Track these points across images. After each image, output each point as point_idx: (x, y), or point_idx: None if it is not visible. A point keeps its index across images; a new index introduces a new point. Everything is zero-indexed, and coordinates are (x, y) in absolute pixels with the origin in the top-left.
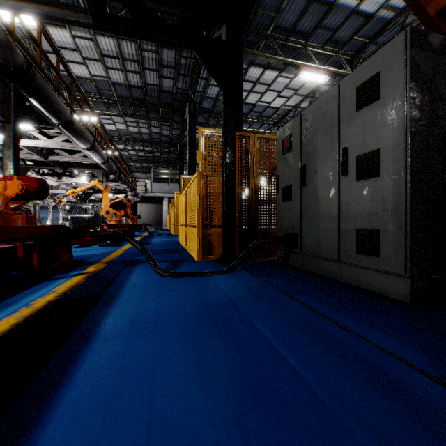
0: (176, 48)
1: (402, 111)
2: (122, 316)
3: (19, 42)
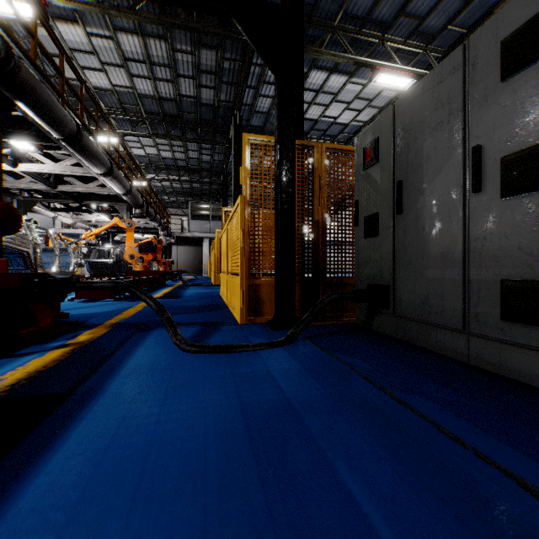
0: (217, 47)
1: None
2: (85, 447)
3: (2, 27)
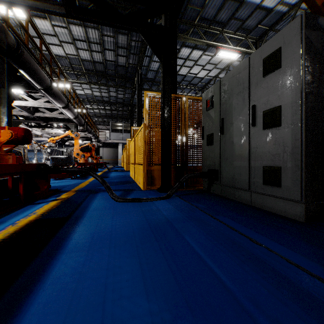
0: (128, 34)
1: (298, 76)
2: (85, 232)
3: (11, 28)
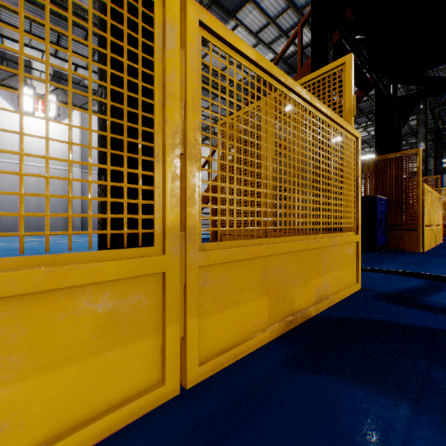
0: None
1: None
2: None
3: None
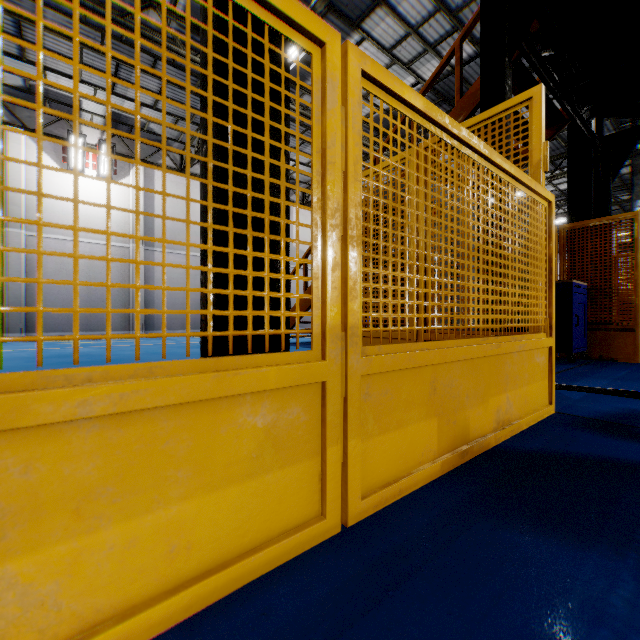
0: None
1: None
2: None
3: None
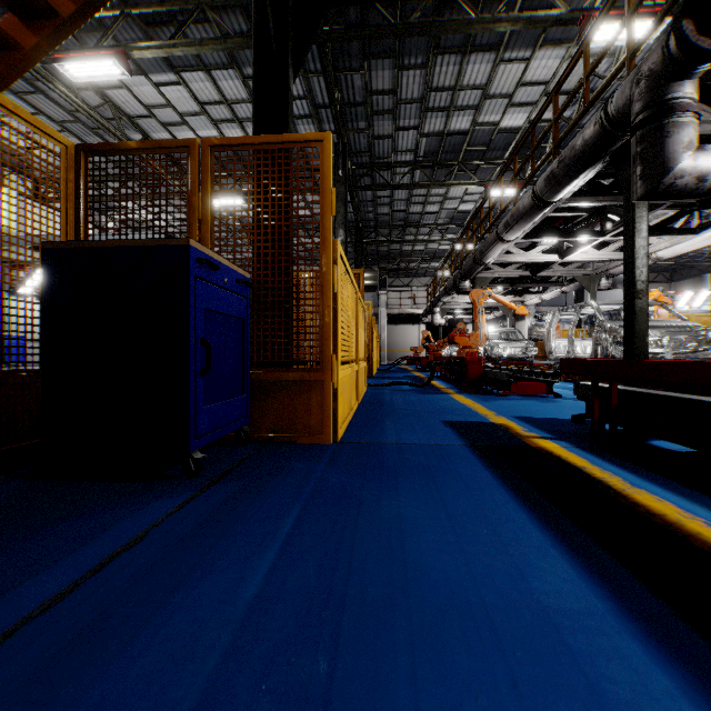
0: None
1: None
2: None
3: None
